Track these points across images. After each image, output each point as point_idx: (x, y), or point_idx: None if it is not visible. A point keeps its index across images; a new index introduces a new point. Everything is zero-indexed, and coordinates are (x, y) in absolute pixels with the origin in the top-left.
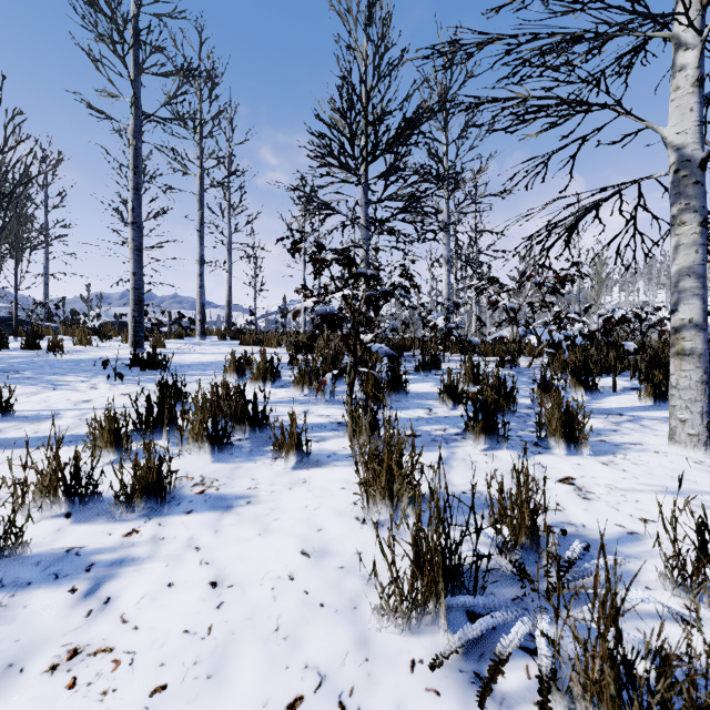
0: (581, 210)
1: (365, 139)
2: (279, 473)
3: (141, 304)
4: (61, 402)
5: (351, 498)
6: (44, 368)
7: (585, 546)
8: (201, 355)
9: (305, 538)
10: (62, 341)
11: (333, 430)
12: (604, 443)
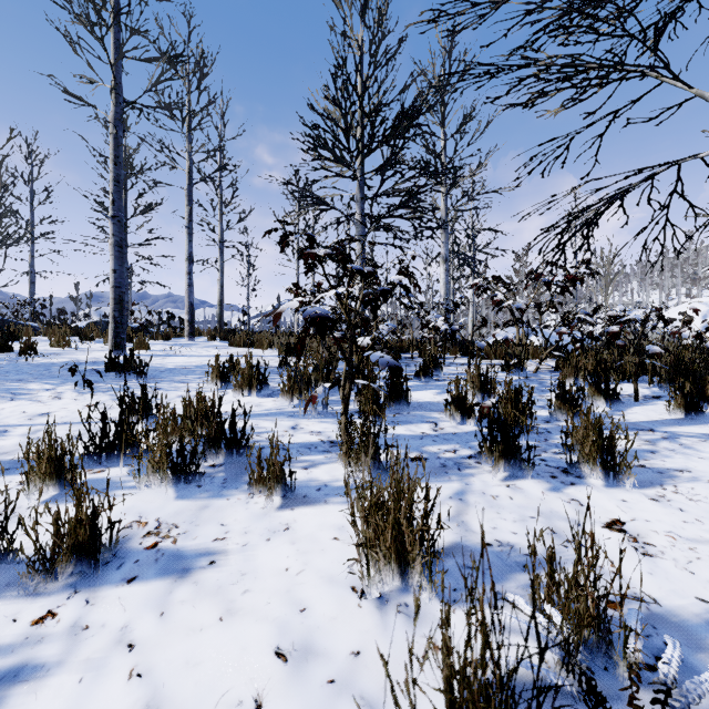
0: (609, 197)
1: (361, 131)
2: (255, 514)
3: (122, 303)
4: (14, 415)
5: (345, 555)
6: (9, 374)
7: (681, 653)
8: (186, 358)
9: (283, 625)
10: (40, 342)
11: (324, 453)
12: (644, 469)
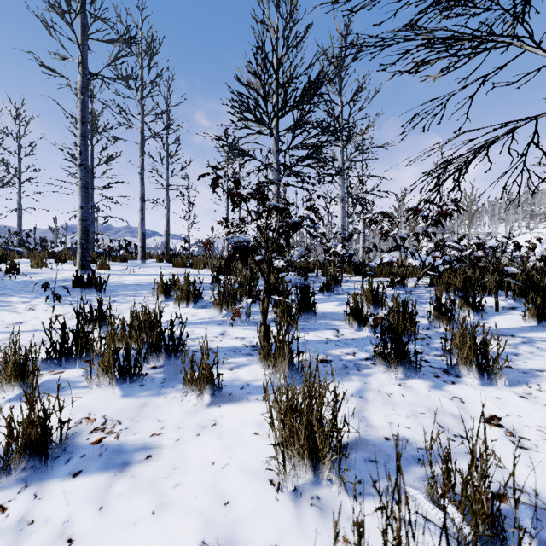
0: (478, 146)
1: (276, 98)
2: (188, 411)
3: (87, 233)
4: None
5: (264, 449)
6: None
7: None
8: (138, 276)
9: (208, 519)
10: (23, 264)
11: (247, 355)
12: (511, 369)
